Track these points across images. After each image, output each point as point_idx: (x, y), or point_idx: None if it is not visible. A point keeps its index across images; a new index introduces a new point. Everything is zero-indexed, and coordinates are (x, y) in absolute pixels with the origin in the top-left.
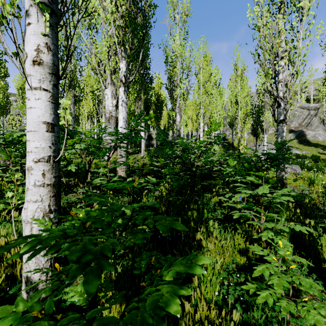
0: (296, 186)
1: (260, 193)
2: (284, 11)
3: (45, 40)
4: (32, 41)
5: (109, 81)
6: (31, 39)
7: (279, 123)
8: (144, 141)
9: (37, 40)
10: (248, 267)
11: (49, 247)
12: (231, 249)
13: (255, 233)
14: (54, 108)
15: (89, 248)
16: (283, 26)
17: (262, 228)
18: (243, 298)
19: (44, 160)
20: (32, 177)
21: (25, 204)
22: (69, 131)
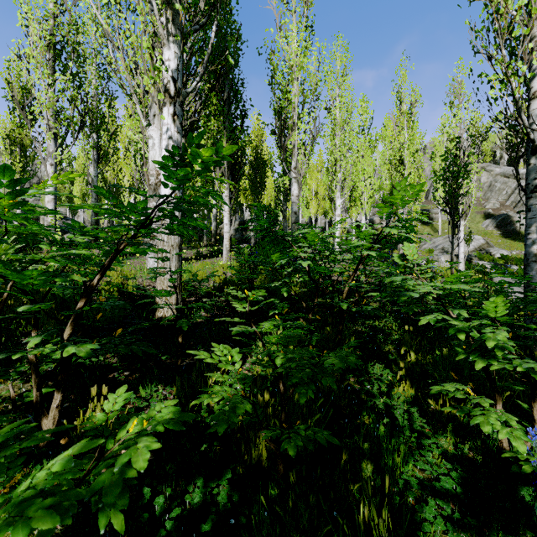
0: None
1: None
2: None
3: None
4: None
5: (156, 111)
6: None
7: (535, 190)
8: (228, 232)
9: None
10: None
11: None
12: None
13: None
14: None
15: None
16: None
17: None
18: None
19: None
20: None
21: None
22: None
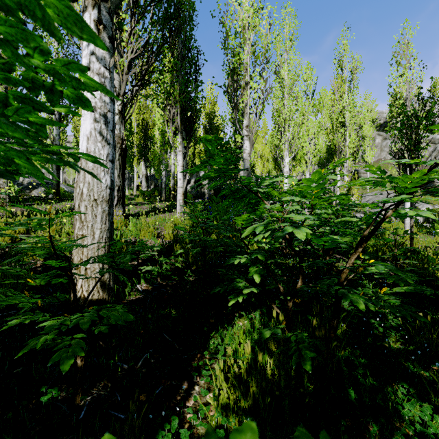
0: None
1: None
2: None
3: None
4: None
5: None
6: None
7: None
8: (182, 187)
9: None
10: None
11: None
12: None
13: None
14: None
15: None
16: None
17: None
18: None
19: None
20: None
21: None
22: None
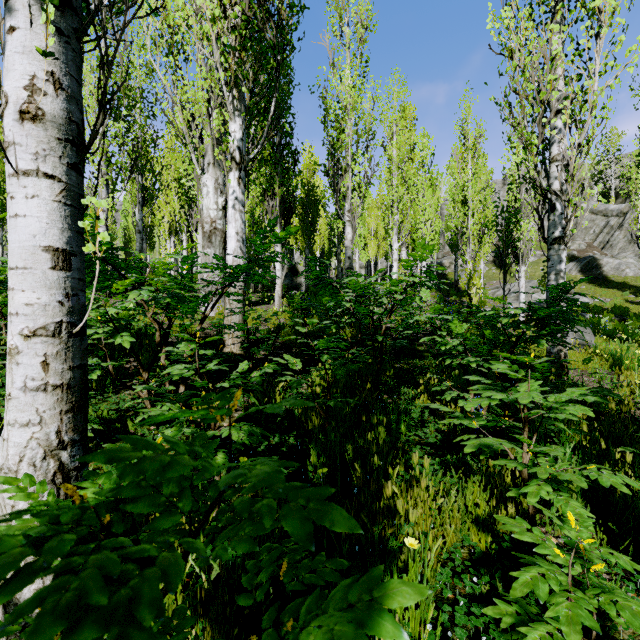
0: (585, 371)
1: (523, 403)
2: (563, 19)
3: (49, 66)
4: (19, 68)
5: (210, 160)
6: (17, 64)
7: (553, 243)
8: (281, 279)
9: (31, 66)
10: (496, 557)
11: (0, 585)
12: (458, 517)
13: (508, 479)
14: (71, 217)
15: (97, 601)
16: (561, 48)
17: (525, 473)
18: (487, 632)
19: (47, 332)
20: (20, 369)
21: (5, 430)
22: (121, 261)
